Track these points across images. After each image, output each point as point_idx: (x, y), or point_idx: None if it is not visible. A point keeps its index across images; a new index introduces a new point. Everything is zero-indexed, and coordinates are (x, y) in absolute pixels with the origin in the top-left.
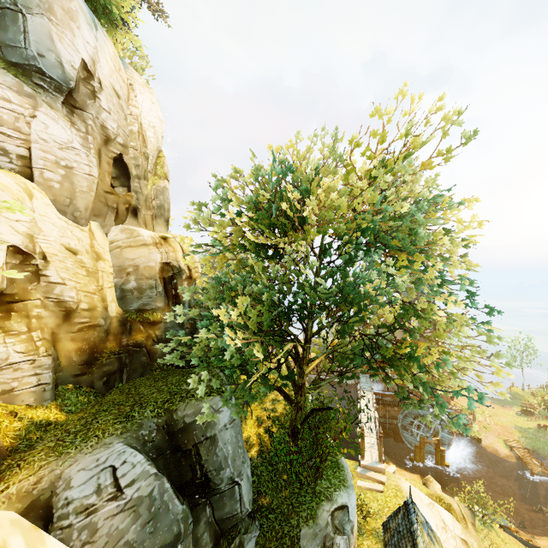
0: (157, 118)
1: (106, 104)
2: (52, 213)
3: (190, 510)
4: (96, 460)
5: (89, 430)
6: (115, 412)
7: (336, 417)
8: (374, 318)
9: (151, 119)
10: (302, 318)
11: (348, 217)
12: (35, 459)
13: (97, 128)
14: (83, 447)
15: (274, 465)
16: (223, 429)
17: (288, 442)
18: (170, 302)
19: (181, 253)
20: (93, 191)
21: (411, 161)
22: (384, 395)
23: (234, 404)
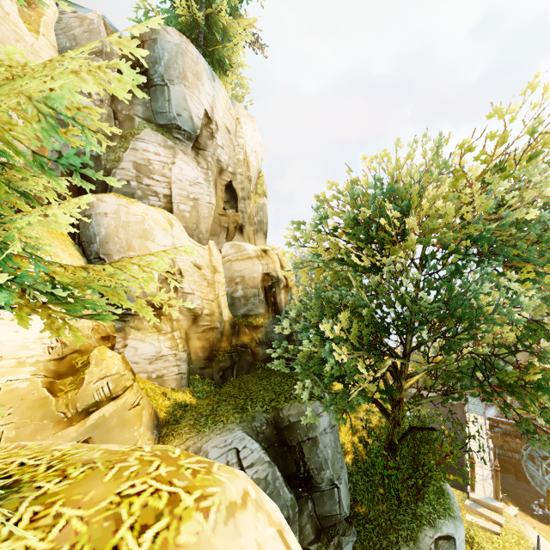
0: (258, 143)
1: (221, 142)
2: (185, 237)
3: (296, 500)
4: (224, 441)
5: (216, 415)
6: (232, 403)
7: (439, 439)
8: (488, 336)
9: (253, 145)
10: (401, 333)
11: (454, 223)
12: (182, 432)
13: (214, 162)
14: (214, 428)
15: (369, 476)
16: (323, 433)
17: (385, 456)
18: (270, 309)
19: (278, 263)
20: (212, 216)
21: (539, 161)
22: (500, 422)
23: (335, 412)
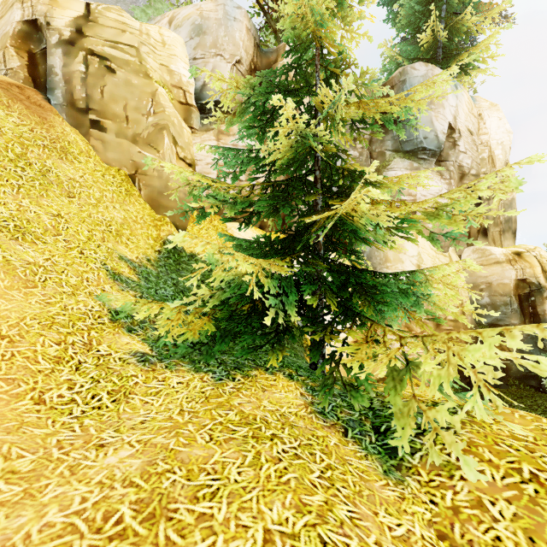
0: (505, 132)
1: (463, 147)
2: (427, 247)
3: None
4: None
5: None
6: None
7: None
8: None
9: (498, 137)
10: None
11: None
12: None
13: (455, 170)
14: None
15: None
16: None
17: None
18: (526, 320)
19: (538, 267)
20: None
21: None
22: None
23: None
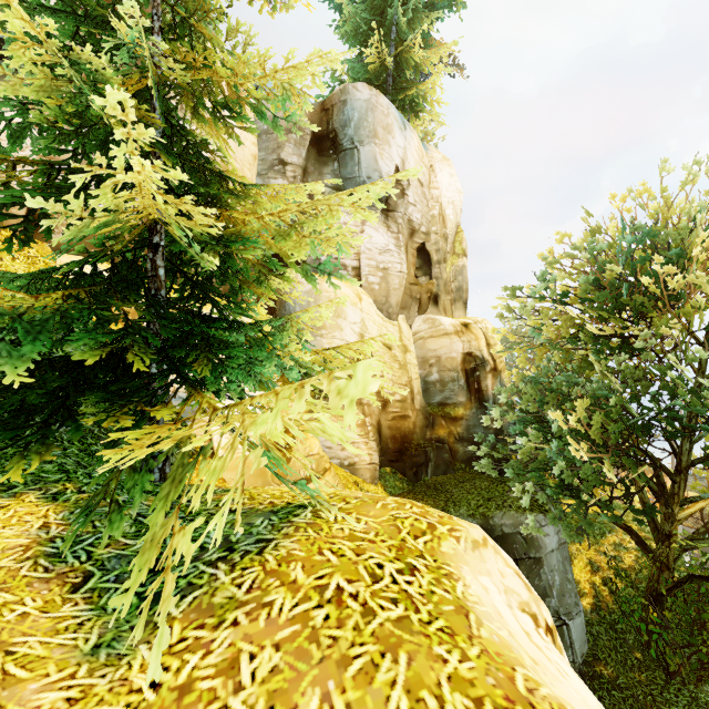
0: (456, 191)
1: (412, 198)
2: (373, 313)
3: None
4: None
5: None
6: (431, 503)
7: None
8: None
9: (449, 195)
10: (671, 436)
11: None
12: None
13: (404, 223)
14: None
15: (619, 632)
16: (549, 554)
17: (645, 607)
18: (472, 397)
19: (483, 340)
20: (403, 286)
21: None
22: None
23: (566, 526)
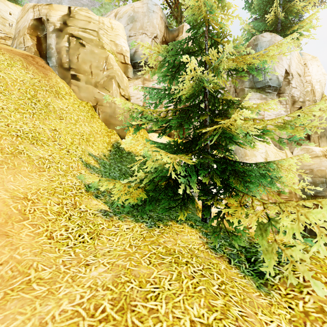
0: (321, 74)
1: (294, 84)
2: (271, 147)
3: None
4: None
5: None
6: None
7: None
8: None
9: (317, 77)
10: None
11: None
12: None
13: (289, 98)
14: None
15: None
16: None
17: None
18: None
19: None
20: None
21: None
22: None
23: None
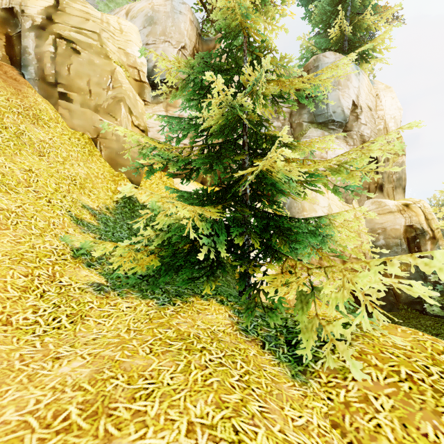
0: (396, 109)
1: (364, 120)
2: (336, 199)
3: None
4: None
5: None
6: None
7: None
8: None
9: (391, 112)
10: None
11: None
12: None
13: (357, 138)
14: None
15: None
16: None
17: None
18: None
19: (422, 216)
20: None
21: None
22: None
23: None
